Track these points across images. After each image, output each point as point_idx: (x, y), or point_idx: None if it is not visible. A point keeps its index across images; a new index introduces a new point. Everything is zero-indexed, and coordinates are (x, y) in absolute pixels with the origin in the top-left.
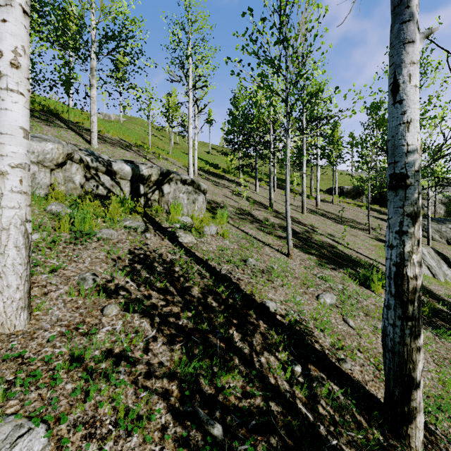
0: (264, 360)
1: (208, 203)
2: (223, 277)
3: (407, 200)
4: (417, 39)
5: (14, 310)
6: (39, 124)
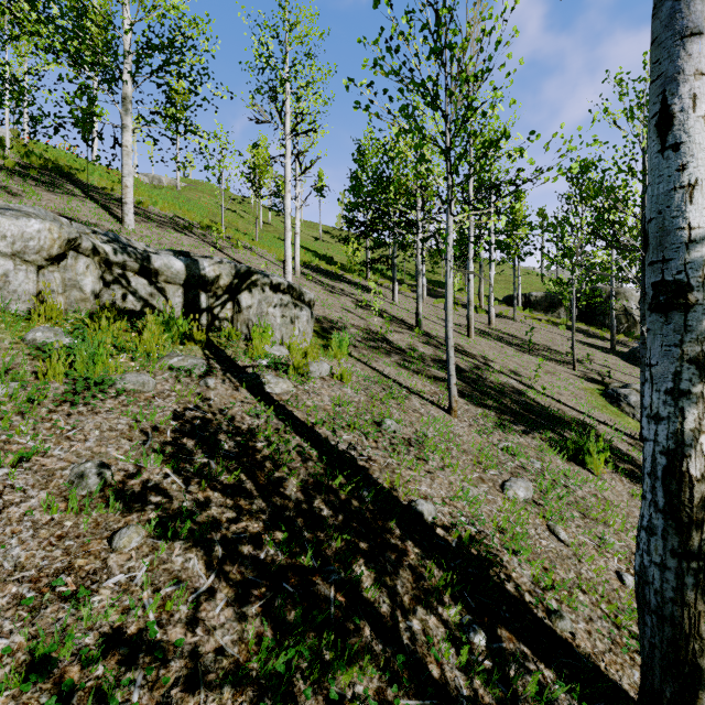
0: (418, 626)
1: (318, 321)
2: (342, 458)
3: (690, 332)
4: None
5: None
6: (36, 189)
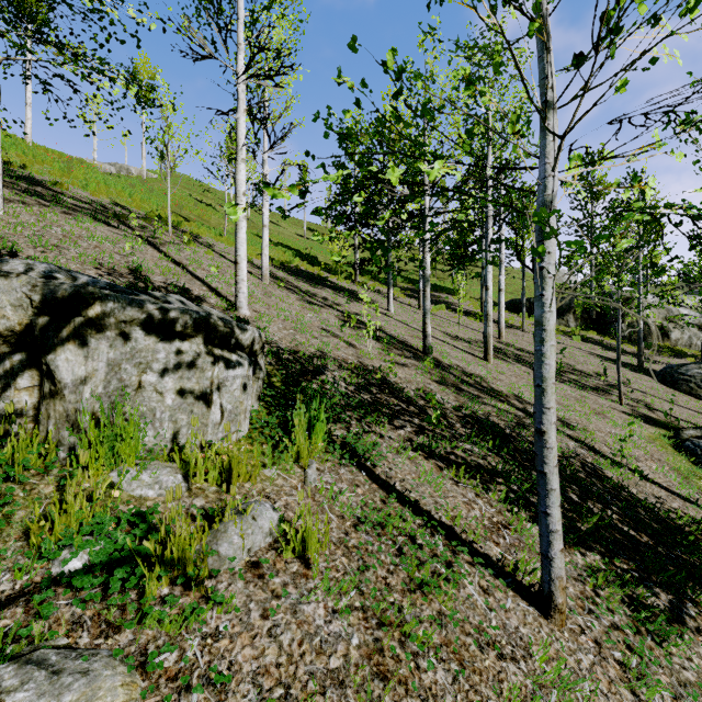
0: None
1: (279, 362)
2: None
3: None
4: None
5: None
6: None
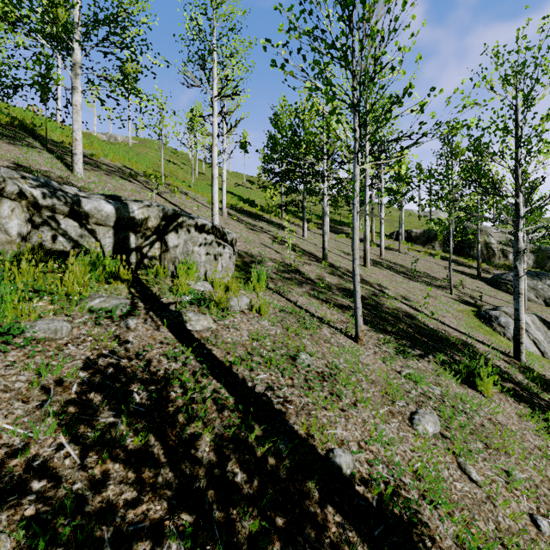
0: None
1: (240, 256)
2: (258, 402)
3: None
4: None
5: None
6: None
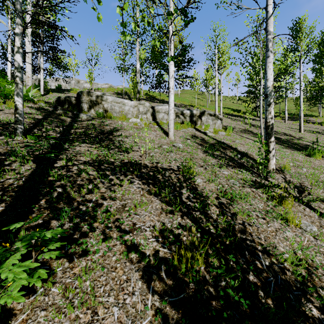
0: (228, 153)
1: (225, 126)
2: (222, 142)
3: (267, 101)
4: (270, 55)
5: (172, 135)
6: (151, 102)
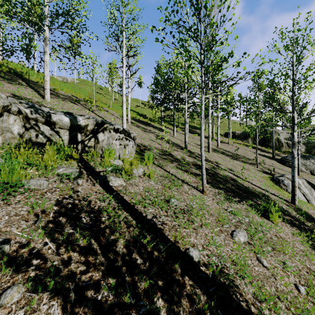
0: None
1: (138, 146)
2: (149, 224)
3: None
4: None
5: None
6: (2, 82)
